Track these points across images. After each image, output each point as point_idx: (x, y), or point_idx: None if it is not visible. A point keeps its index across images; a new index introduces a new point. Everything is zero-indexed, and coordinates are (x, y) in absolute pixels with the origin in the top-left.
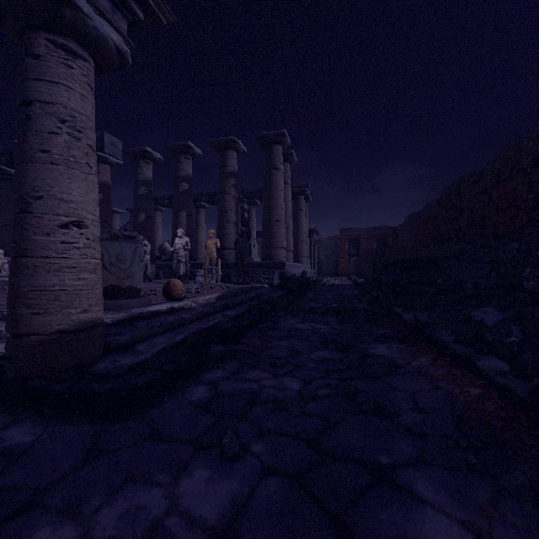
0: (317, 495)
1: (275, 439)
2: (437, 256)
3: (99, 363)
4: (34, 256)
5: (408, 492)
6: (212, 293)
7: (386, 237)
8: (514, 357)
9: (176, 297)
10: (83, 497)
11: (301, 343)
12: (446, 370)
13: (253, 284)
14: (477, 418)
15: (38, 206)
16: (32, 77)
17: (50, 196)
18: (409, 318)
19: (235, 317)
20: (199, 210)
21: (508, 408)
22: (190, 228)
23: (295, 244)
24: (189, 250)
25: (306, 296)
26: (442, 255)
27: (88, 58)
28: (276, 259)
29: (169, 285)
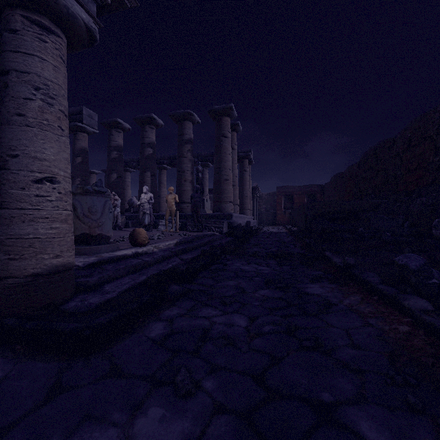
0: (265, 436)
1: (225, 375)
2: (358, 209)
3: (70, 302)
4: (10, 208)
5: (353, 432)
6: (171, 240)
7: (315, 193)
8: (435, 297)
9: (140, 243)
10: (41, 438)
11: (246, 283)
12: (375, 308)
13: (205, 232)
14: (408, 355)
15: (14, 164)
16: (9, 49)
17: (25, 155)
18: (338, 261)
19: (190, 260)
20: (161, 171)
21: (435, 345)
22: (154, 186)
23: (240, 199)
24: (153, 204)
25: (250, 242)
26: (362, 208)
27: (60, 34)
28: (225, 211)
29: (134, 233)
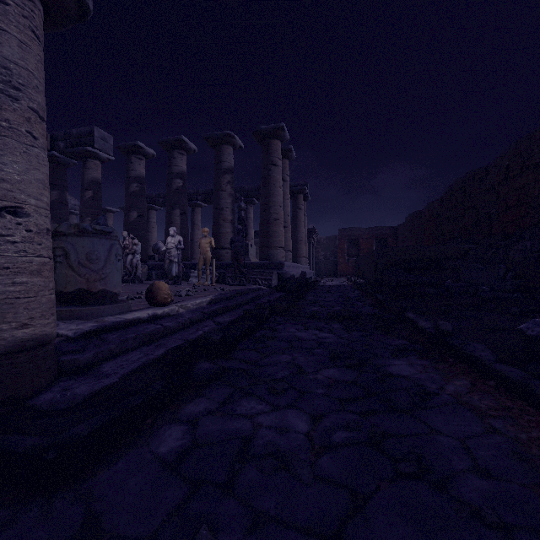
0: None
1: (277, 535)
2: (442, 256)
3: (45, 393)
4: None
5: None
6: (204, 296)
7: (385, 237)
8: None
9: (160, 302)
10: None
11: (304, 357)
12: (495, 401)
13: (249, 285)
14: None
15: None
16: None
17: None
18: (427, 326)
19: (228, 323)
20: (195, 209)
21: None
22: (184, 227)
23: (293, 244)
24: (183, 250)
25: (306, 299)
26: (447, 255)
27: None
28: (274, 259)
29: (153, 288)
